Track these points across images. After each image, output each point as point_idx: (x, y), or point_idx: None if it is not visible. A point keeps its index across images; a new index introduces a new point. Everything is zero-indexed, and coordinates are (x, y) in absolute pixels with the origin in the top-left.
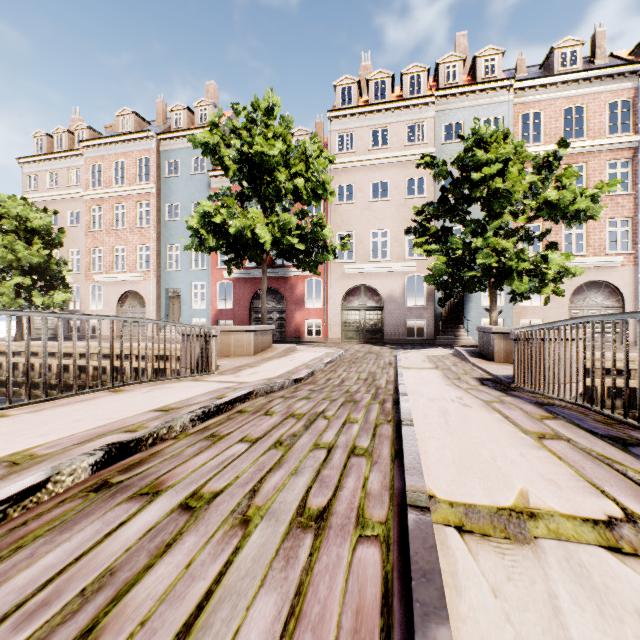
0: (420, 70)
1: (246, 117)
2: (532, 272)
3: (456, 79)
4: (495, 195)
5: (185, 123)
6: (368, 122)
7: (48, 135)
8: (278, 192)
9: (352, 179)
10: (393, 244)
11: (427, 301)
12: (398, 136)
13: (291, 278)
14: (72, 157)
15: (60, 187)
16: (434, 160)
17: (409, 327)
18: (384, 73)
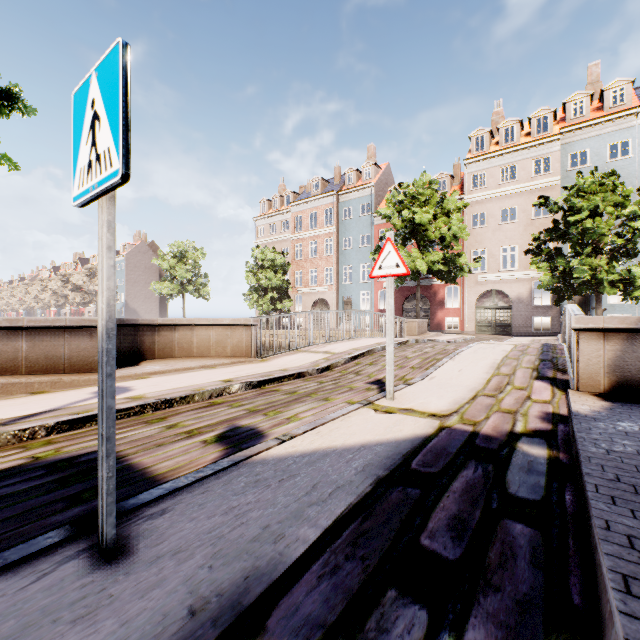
0: (546, 113)
1: (408, 191)
2: (627, 280)
3: (582, 113)
4: (588, 230)
5: (355, 180)
6: (498, 163)
7: (268, 200)
8: (429, 237)
9: (484, 208)
10: (520, 256)
11: (552, 301)
12: (525, 170)
13: (434, 286)
14: (284, 213)
15: (277, 233)
16: (547, 201)
17: (542, 323)
18: (513, 120)
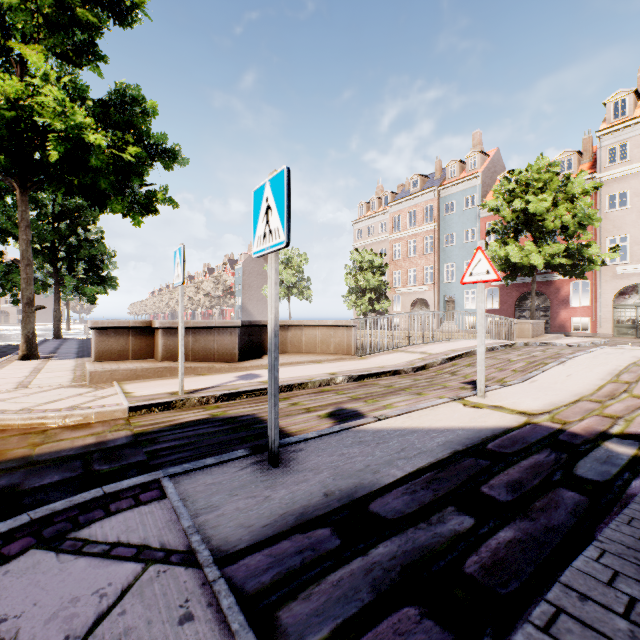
0: None
1: (520, 178)
2: None
3: None
4: None
5: (457, 172)
6: None
7: (366, 203)
8: (547, 227)
9: (625, 186)
10: None
11: None
12: None
13: (555, 282)
14: (381, 214)
15: (374, 235)
16: None
17: None
18: None
